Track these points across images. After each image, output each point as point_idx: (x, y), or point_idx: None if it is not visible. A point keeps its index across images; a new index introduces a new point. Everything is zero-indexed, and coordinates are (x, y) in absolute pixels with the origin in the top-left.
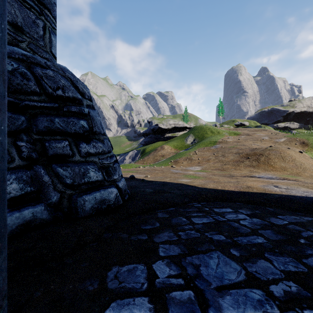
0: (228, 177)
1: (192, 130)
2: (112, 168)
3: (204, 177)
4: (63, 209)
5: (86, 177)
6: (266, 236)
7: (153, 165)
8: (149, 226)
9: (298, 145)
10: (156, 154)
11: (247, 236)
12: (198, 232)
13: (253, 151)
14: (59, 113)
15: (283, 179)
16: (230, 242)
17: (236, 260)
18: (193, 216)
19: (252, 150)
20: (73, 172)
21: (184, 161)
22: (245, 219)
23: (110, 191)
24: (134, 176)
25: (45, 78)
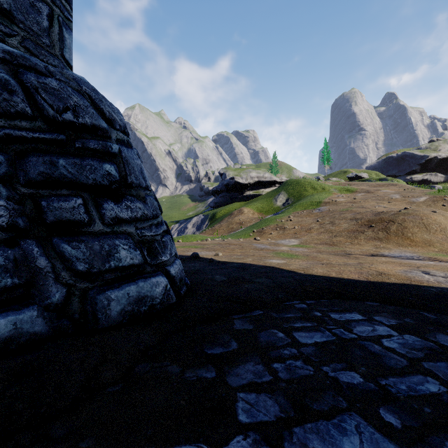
0: (343, 256)
1: (284, 186)
2: (160, 244)
3: (306, 256)
4: (73, 314)
5: (113, 259)
6: (443, 378)
7: (227, 237)
8: (220, 348)
9: (447, 206)
10: (232, 221)
11: (404, 377)
12: (309, 364)
13: (378, 216)
14: (68, 151)
15: (430, 260)
16: (374, 390)
17: (398, 440)
18: (297, 328)
19: (376, 214)
20: (89, 251)
21: (273, 231)
22: (391, 336)
23: (154, 282)
24: (197, 254)
25: (43, 91)
